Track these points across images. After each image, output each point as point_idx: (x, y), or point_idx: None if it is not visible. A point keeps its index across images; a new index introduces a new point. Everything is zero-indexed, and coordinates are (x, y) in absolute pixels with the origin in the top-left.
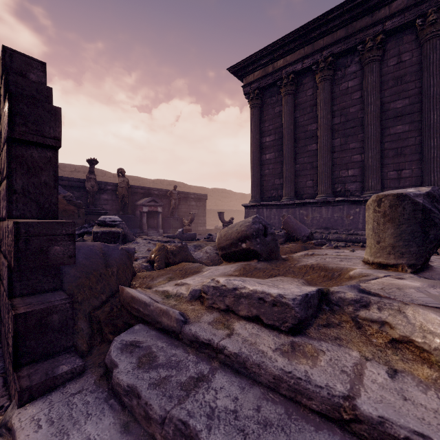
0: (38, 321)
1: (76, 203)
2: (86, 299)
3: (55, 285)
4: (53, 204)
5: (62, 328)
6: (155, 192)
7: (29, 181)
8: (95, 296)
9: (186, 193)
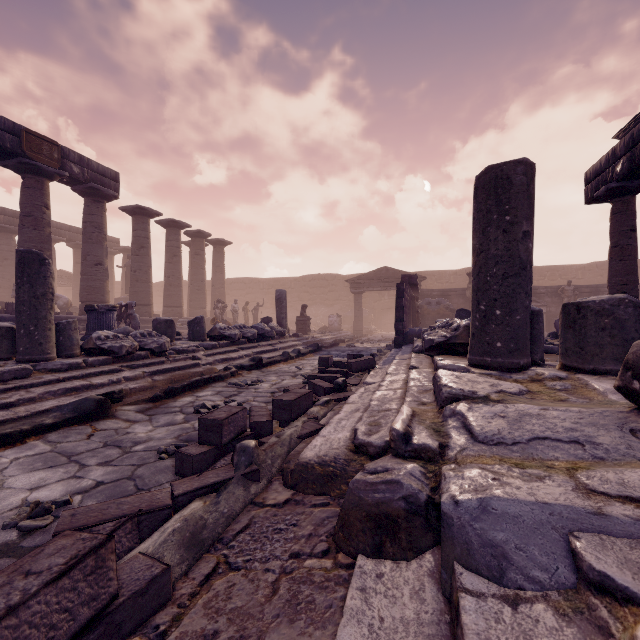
0: (397, 339)
1: (451, 309)
2: (409, 340)
3: (402, 335)
4: (403, 318)
5: (401, 342)
6: (541, 291)
7: (398, 314)
8: (411, 340)
9: (594, 286)
